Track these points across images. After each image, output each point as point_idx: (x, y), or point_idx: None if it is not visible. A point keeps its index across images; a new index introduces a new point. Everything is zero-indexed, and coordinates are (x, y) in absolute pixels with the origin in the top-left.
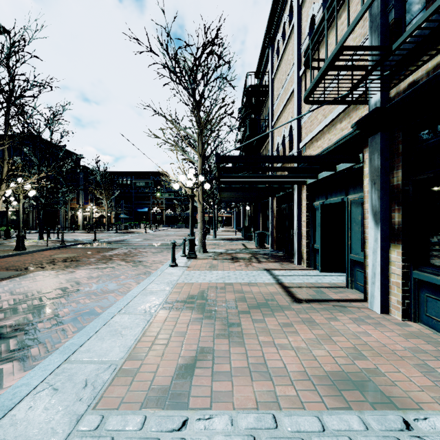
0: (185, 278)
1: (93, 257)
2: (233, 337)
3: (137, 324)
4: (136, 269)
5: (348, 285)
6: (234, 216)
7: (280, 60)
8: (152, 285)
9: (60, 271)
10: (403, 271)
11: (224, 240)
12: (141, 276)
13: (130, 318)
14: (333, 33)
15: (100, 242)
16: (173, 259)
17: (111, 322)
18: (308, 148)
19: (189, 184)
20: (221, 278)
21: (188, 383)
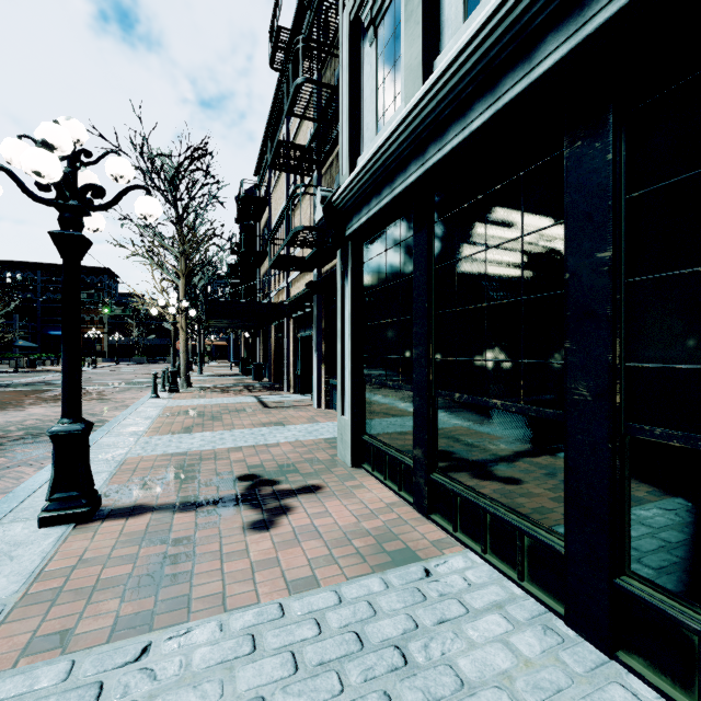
0: (173, 404)
1: (26, 399)
2: (216, 421)
3: (145, 422)
4: (108, 404)
5: (312, 399)
6: (231, 345)
7: (277, 181)
8: (142, 409)
9: (1, 410)
10: (326, 380)
11: (214, 377)
12: (119, 408)
13: (137, 421)
14: (305, 202)
15: (6, 384)
16: (155, 391)
17: (123, 423)
18: (293, 285)
19: (172, 311)
20: (209, 402)
21: (190, 431)
